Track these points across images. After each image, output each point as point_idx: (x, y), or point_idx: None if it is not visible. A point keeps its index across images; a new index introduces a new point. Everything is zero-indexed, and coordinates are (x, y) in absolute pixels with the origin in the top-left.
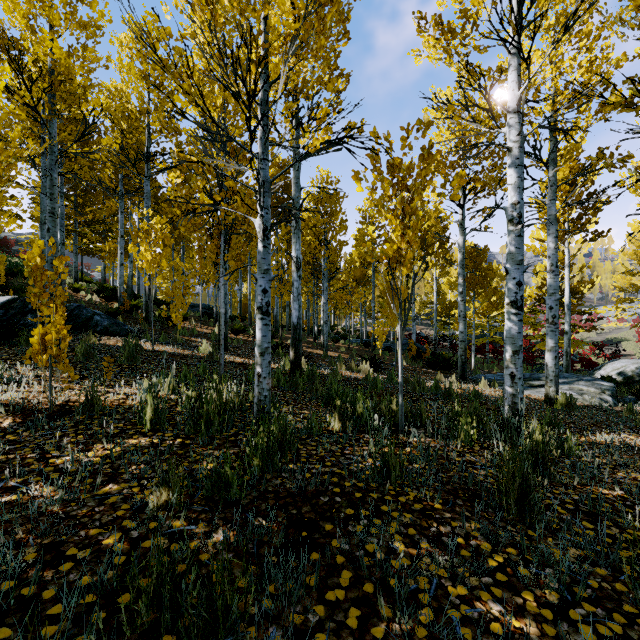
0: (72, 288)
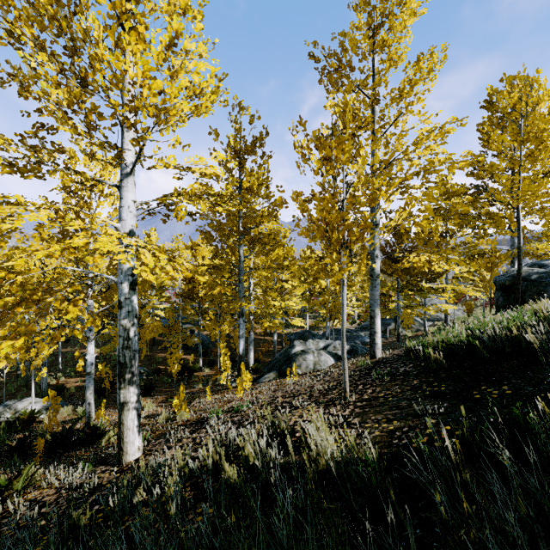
0: None
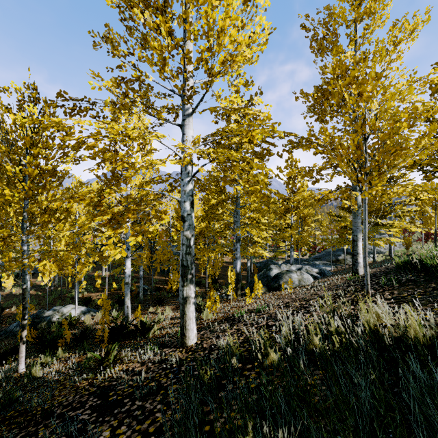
0: None
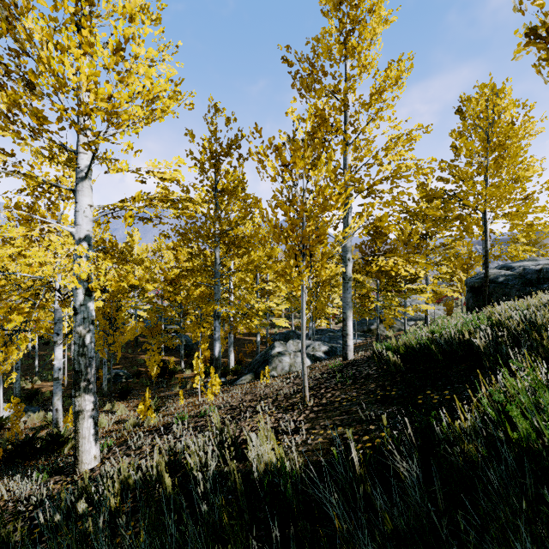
0: None
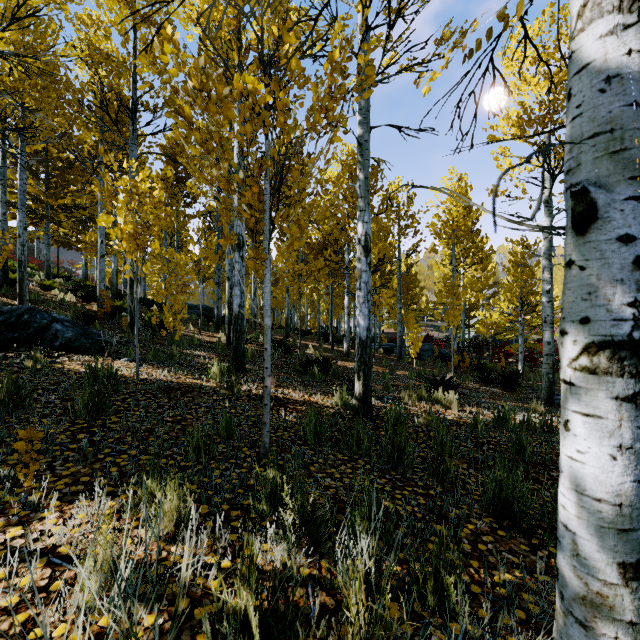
0: (41, 285)
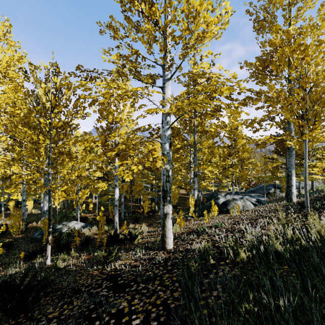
0: None
